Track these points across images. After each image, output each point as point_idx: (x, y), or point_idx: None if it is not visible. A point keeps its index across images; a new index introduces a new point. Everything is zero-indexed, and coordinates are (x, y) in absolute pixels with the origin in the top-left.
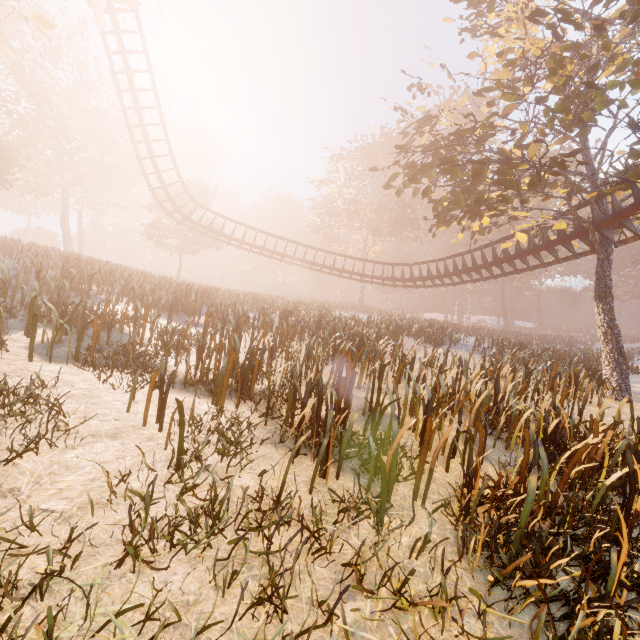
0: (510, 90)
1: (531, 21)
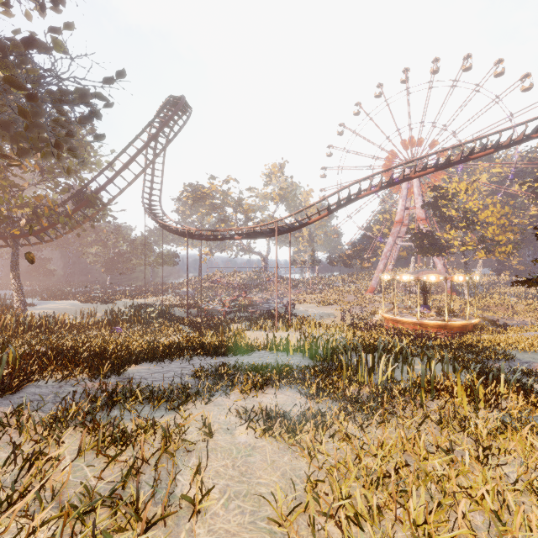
0: None
1: None
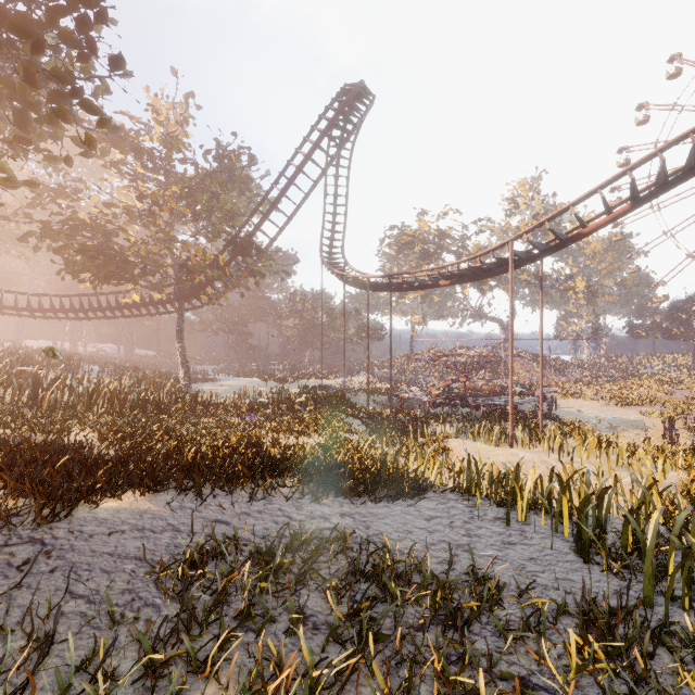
0: (128, 211)
1: (139, 200)
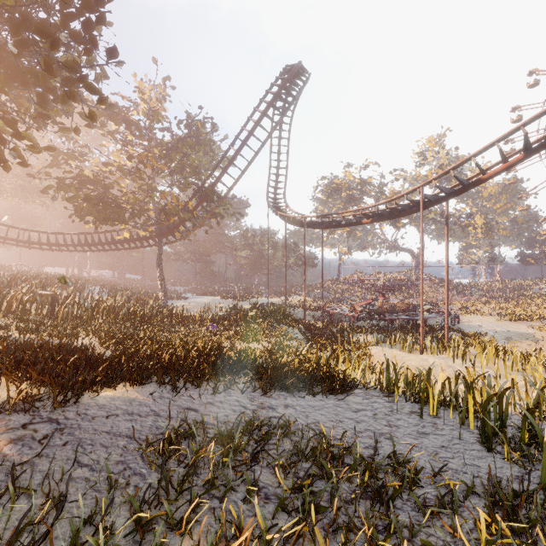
0: (121, 169)
1: (128, 160)
